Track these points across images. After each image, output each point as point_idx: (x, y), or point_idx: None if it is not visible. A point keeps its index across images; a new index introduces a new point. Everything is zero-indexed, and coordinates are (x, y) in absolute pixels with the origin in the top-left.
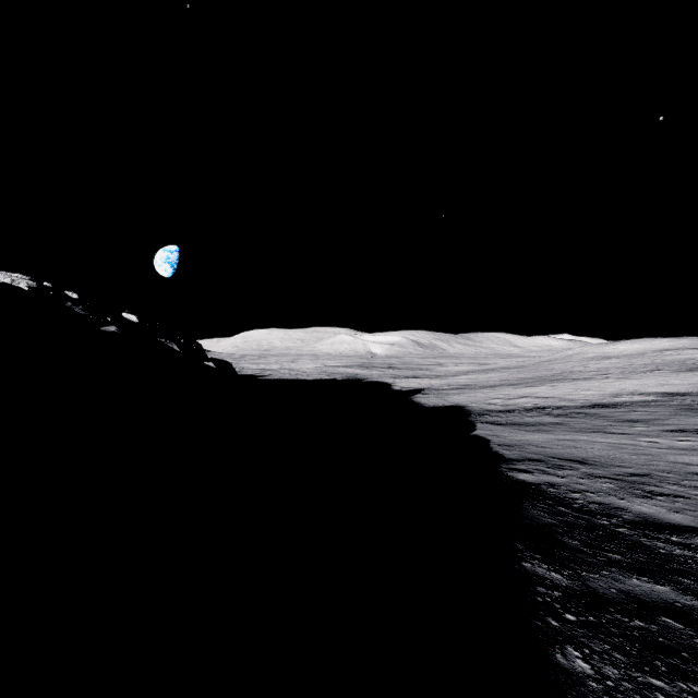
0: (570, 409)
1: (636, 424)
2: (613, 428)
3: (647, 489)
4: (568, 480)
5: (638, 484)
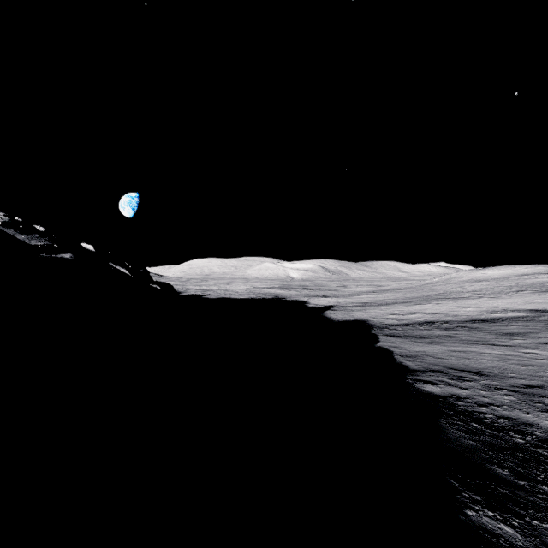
0: (456, 323)
1: (514, 337)
2: (495, 340)
3: (546, 402)
4: (471, 392)
5: (537, 397)
